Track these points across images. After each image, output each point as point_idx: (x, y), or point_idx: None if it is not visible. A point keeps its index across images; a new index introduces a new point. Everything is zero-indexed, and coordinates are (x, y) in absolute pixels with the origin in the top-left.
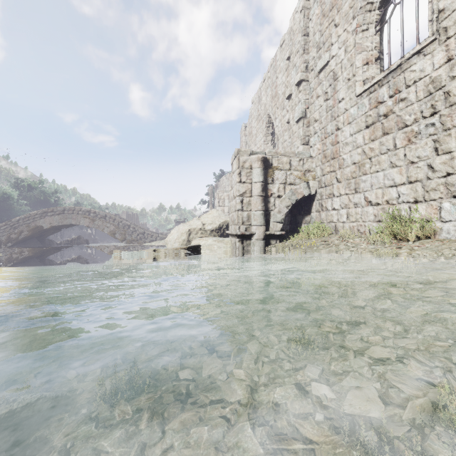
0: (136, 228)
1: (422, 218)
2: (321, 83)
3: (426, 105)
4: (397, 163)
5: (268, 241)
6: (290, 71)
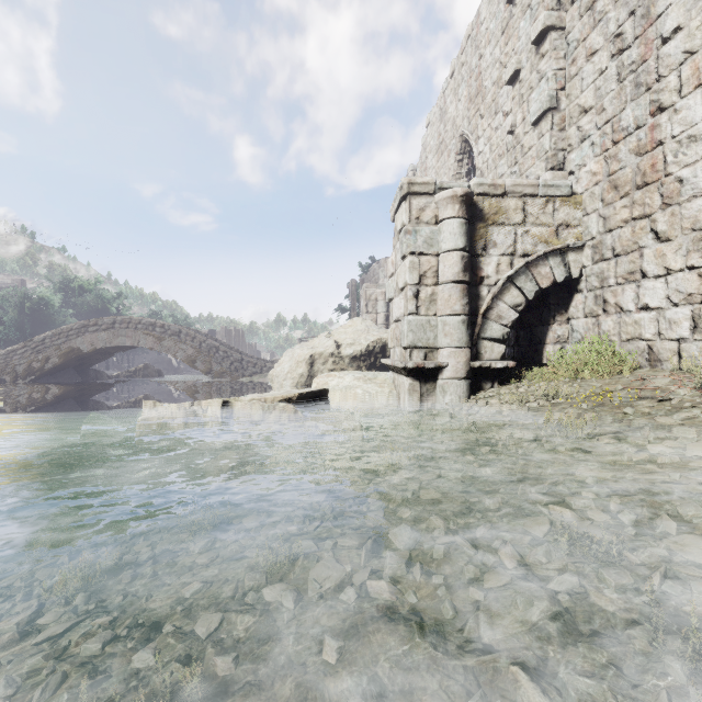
0: (229, 352)
1: None
2: (602, 19)
3: None
4: None
5: (475, 383)
6: (515, 24)
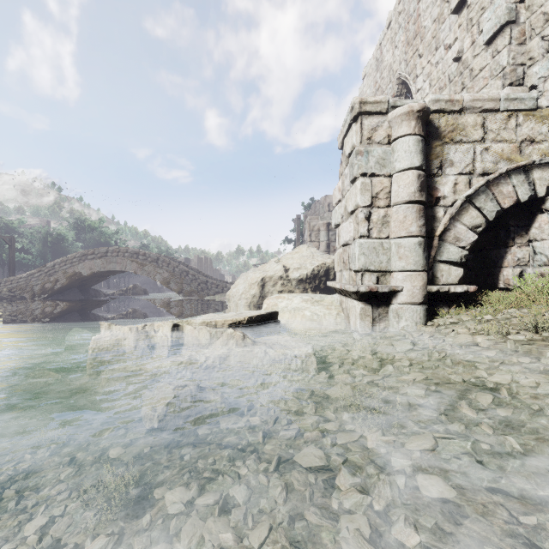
0: (196, 275)
1: None
2: None
3: None
4: None
5: (430, 308)
6: None
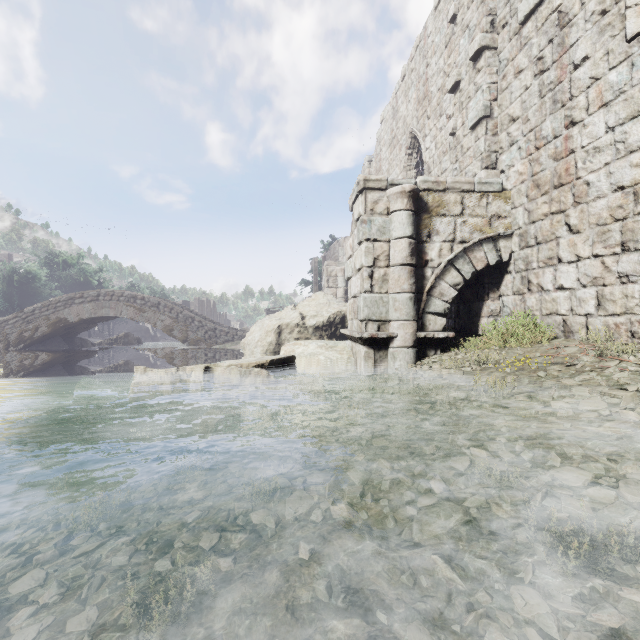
0: (203, 322)
1: None
2: (527, 44)
3: None
4: None
5: (421, 351)
6: (456, 41)
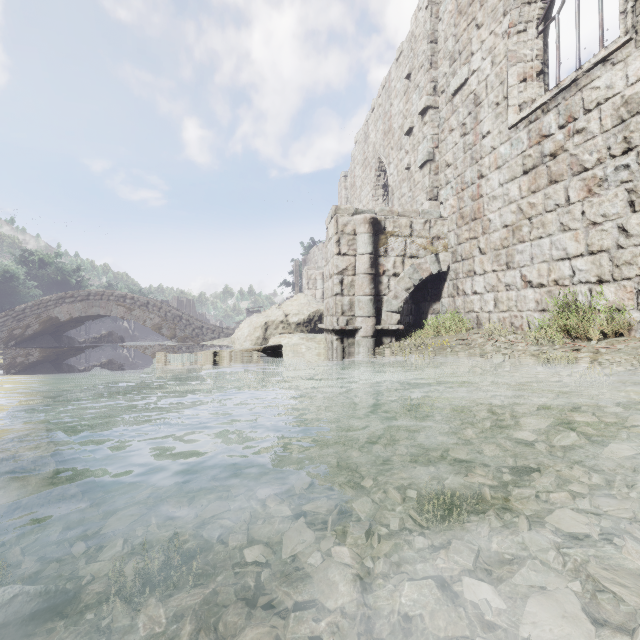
0: (191, 320)
1: (610, 306)
2: (456, 111)
3: (616, 138)
4: (572, 225)
5: (379, 340)
6: (410, 95)
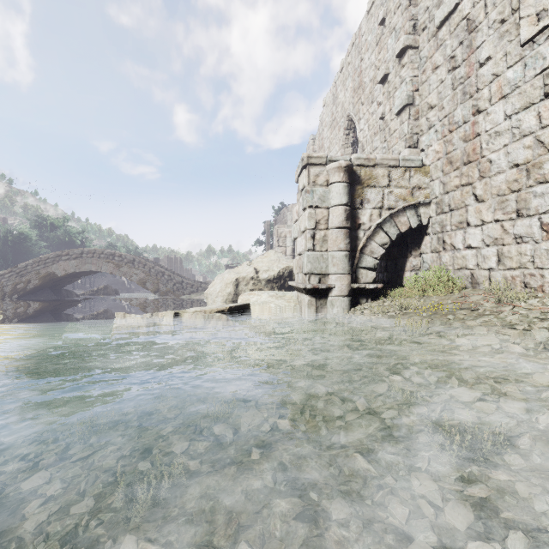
0: (172, 276)
1: None
2: (442, 45)
3: None
4: None
5: (354, 299)
6: (385, 41)
